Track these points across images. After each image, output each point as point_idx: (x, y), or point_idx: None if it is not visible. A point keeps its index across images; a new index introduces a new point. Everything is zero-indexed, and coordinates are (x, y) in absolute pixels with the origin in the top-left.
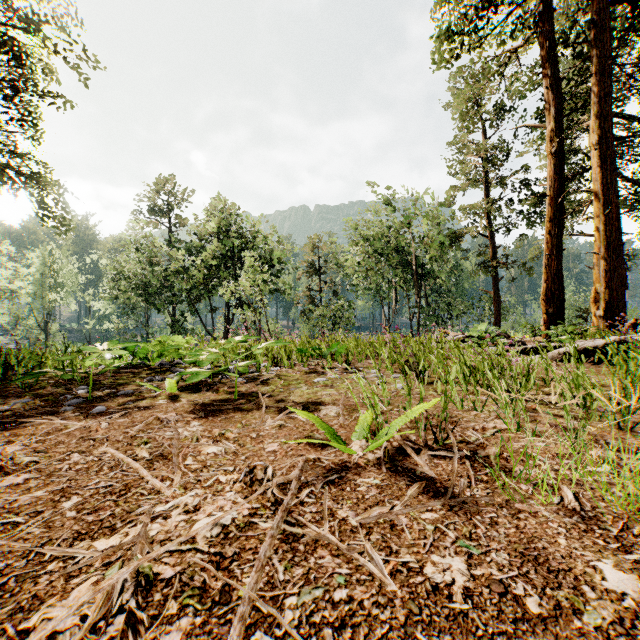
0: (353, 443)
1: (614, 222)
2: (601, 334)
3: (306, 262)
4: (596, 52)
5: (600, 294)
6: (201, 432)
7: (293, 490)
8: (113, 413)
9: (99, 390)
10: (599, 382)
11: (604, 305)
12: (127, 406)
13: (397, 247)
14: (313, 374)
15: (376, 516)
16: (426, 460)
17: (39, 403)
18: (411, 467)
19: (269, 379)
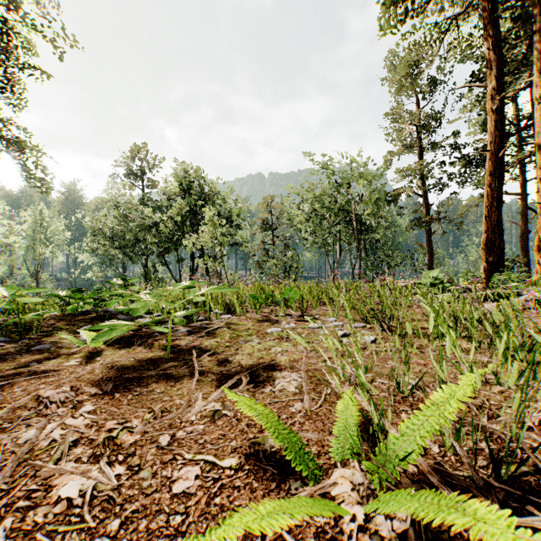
0: (337, 474)
1: None
2: None
3: (261, 219)
4: (539, 9)
5: None
6: (85, 429)
7: None
8: None
9: (18, 343)
10: None
11: None
12: (22, 370)
13: (341, 205)
14: (266, 323)
15: None
16: None
17: None
18: None
19: (217, 329)
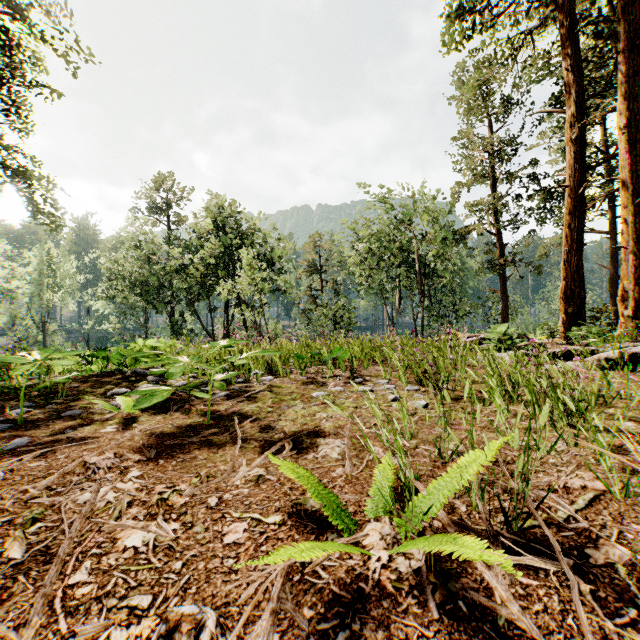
0: (369, 527)
1: None
2: (631, 336)
3: (307, 261)
4: (623, 27)
5: (628, 292)
6: (136, 492)
7: None
8: (32, 450)
9: (44, 408)
10: None
11: (633, 304)
12: (59, 437)
13: (401, 245)
14: (311, 385)
15: None
16: (503, 575)
17: None
18: (485, 604)
19: (258, 392)
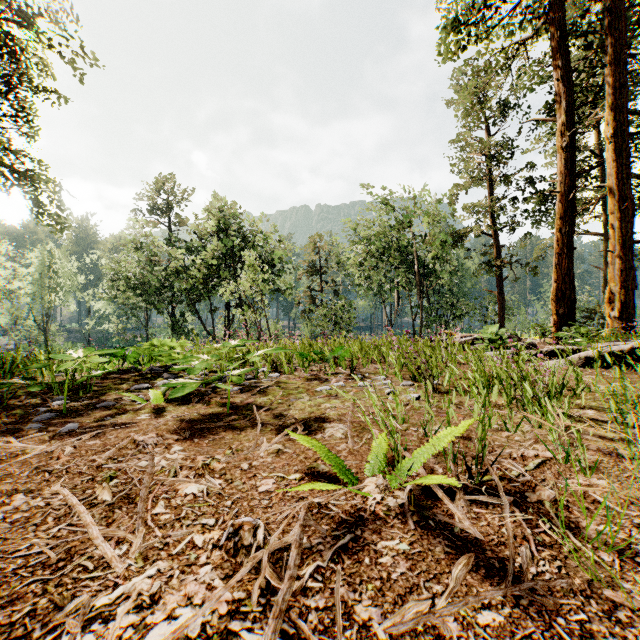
0: (367, 480)
1: (630, 219)
2: (617, 336)
3: (307, 262)
4: (610, 41)
5: (615, 294)
6: (182, 461)
7: (291, 569)
8: (84, 432)
9: (78, 401)
10: (635, 392)
11: (619, 306)
12: (103, 423)
13: (399, 246)
14: (315, 381)
15: (412, 619)
16: (463, 507)
17: (5, 418)
18: (446, 521)
19: (267, 387)
